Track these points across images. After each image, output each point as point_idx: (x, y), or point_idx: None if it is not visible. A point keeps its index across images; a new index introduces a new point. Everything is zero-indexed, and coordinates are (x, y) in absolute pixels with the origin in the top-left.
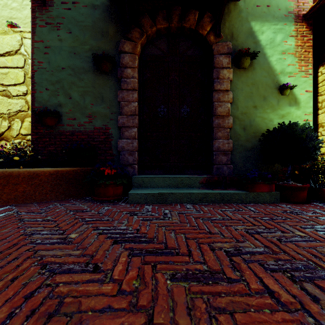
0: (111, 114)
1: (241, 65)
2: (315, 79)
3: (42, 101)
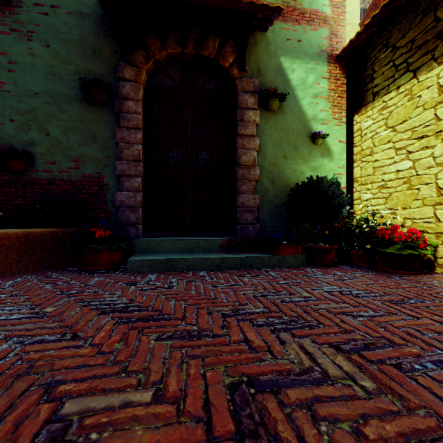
0: (106, 158)
1: (269, 107)
2: (351, 128)
3: (4, 137)
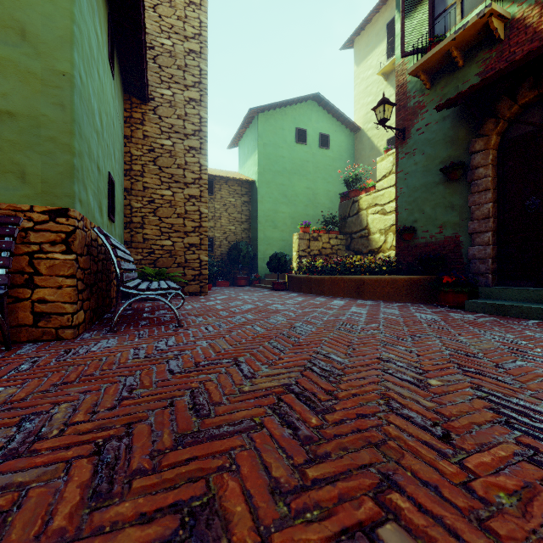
0: (461, 221)
1: None
2: None
3: (402, 221)
